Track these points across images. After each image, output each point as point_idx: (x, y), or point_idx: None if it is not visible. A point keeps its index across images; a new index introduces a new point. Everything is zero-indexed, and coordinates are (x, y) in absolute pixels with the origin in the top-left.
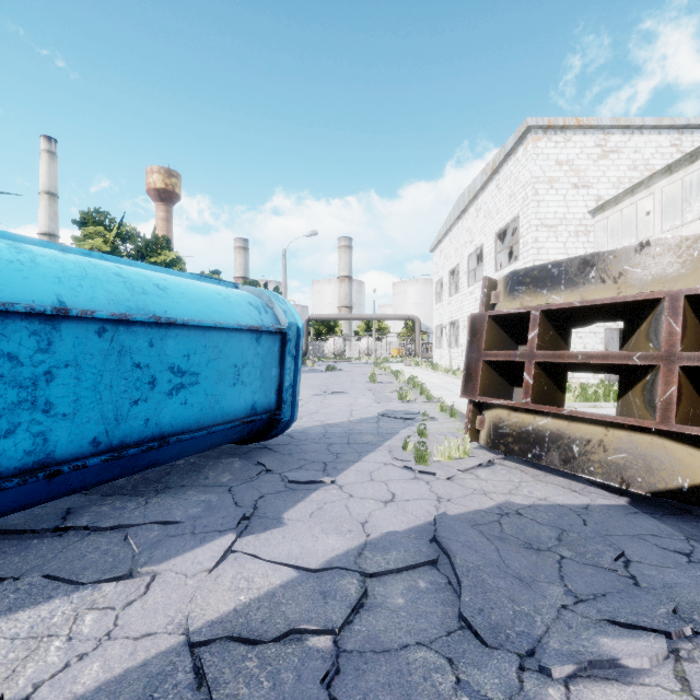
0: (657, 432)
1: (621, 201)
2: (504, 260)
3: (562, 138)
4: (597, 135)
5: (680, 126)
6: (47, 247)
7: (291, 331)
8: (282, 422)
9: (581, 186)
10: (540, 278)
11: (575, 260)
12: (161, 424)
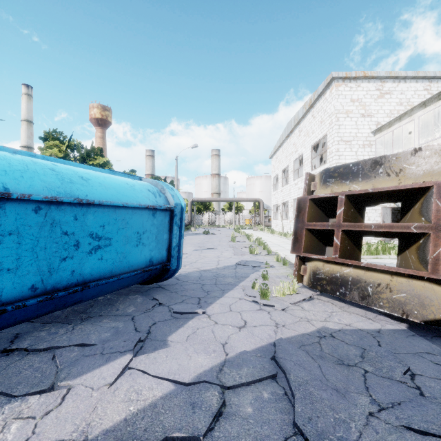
0: (428, 279)
1: (393, 125)
2: (316, 164)
3: (354, 84)
4: (377, 82)
5: (430, 77)
6: (2, 150)
7: (177, 209)
8: (171, 270)
9: (366, 115)
10: (345, 173)
11: (369, 161)
12: (83, 274)
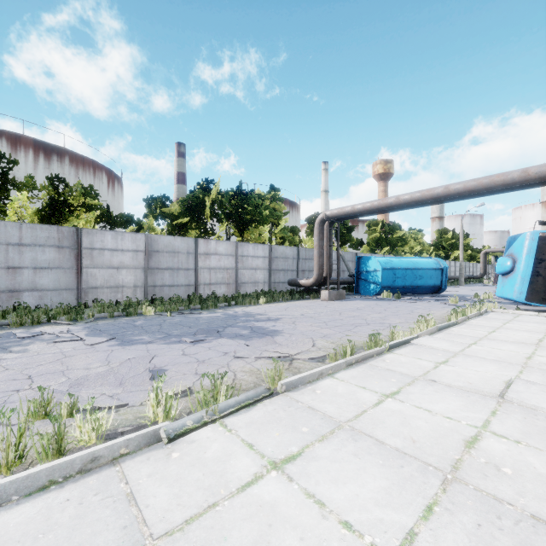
0: None
1: None
2: None
3: None
4: None
5: None
6: (401, 258)
7: (444, 268)
8: (442, 289)
9: None
10: None
11: None
12: (417, 284)
